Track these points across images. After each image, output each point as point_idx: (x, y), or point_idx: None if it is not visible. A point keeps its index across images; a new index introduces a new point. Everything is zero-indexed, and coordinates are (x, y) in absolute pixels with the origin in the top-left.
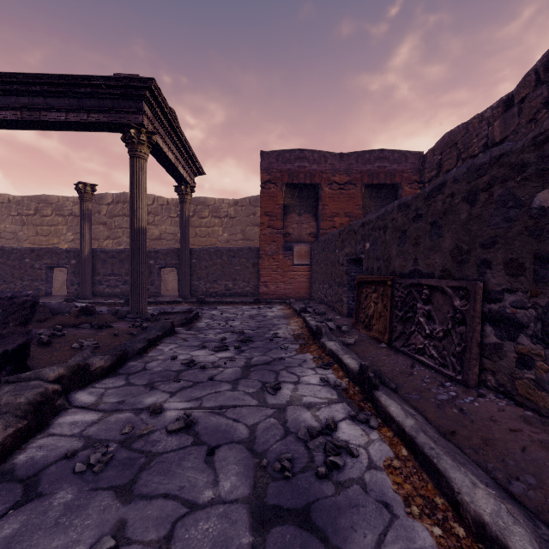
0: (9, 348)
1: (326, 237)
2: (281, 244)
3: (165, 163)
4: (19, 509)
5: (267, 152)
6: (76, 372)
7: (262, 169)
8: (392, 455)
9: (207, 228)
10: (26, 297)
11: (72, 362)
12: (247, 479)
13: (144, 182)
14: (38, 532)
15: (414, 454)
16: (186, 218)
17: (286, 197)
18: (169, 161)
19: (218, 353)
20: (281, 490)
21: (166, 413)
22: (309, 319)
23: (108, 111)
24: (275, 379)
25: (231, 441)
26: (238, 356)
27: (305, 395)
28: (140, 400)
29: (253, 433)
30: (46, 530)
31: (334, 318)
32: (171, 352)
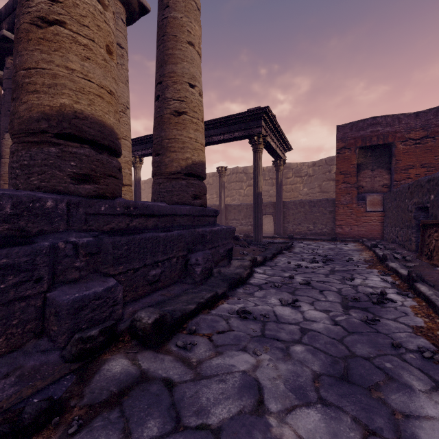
0: (229, 248)
1: (397, 189)
2: (355, 196)
3: (269, 149)
4: (261, 290)
5: (342, 125)
6: (254, 260)
7: (338, 139)
8: (416, 304)
9: (291, 185)
10: (233, 228)
11: (252, 256)
12: (339, 299)
13: (261, 165)
14: (271, 294)
15: (428, 304)
16: (280, 181)
17: (359, 158)
18: (272, 148)
19: (312, 264)
20: (354, 303)
21: (296, 279)
22: (378, 251)
23: (243, 129)
24: (351, 276)
25: (329, 290)
26: (325, 266)
27: (369, 283)
28: (282, 274)
29: (340, 290)
30: (273, 294)
31: (402, 252)
32: (286, 261)
